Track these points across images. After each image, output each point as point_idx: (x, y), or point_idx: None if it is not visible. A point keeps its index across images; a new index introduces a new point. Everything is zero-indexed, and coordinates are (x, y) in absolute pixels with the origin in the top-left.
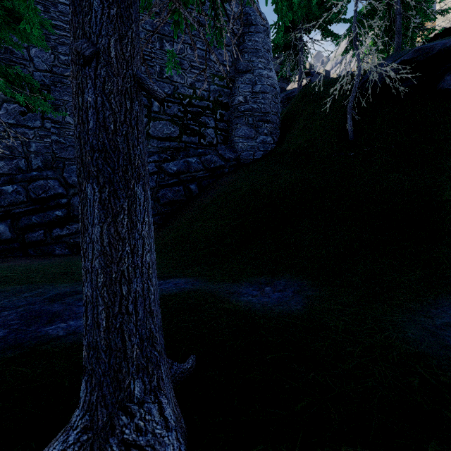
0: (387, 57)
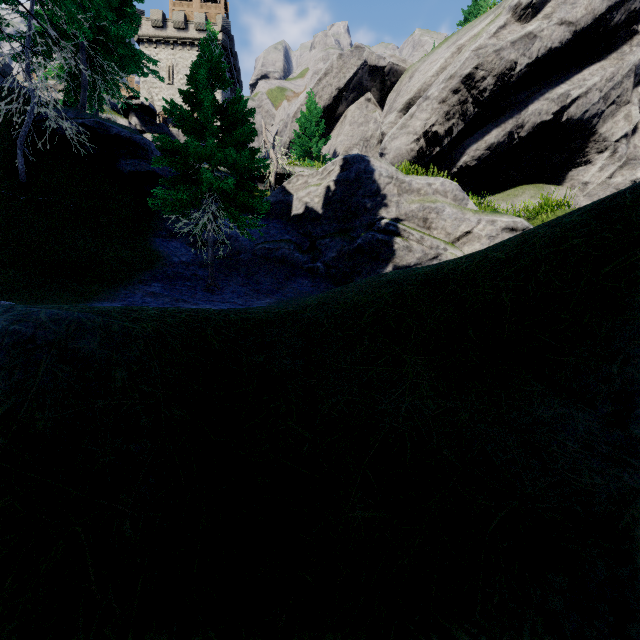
0: (70, 108)
